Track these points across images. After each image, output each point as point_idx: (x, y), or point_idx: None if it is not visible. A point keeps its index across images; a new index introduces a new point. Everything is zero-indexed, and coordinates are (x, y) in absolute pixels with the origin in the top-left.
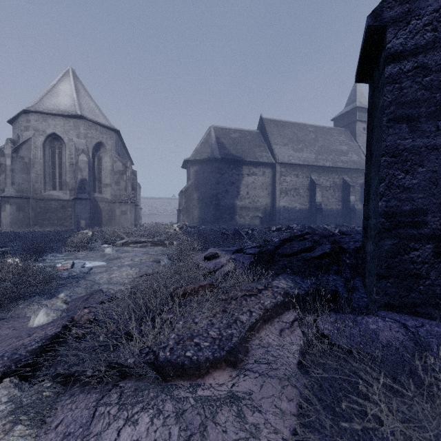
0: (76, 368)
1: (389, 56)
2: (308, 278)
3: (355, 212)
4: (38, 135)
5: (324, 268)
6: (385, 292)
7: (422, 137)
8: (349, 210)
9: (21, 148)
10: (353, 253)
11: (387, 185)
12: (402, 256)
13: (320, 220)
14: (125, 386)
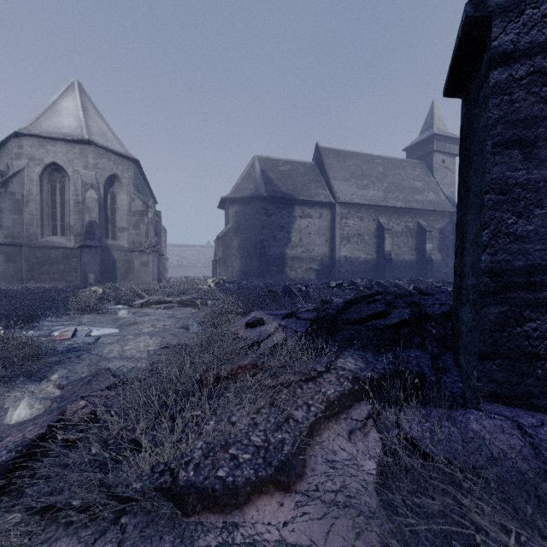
0: (56, 500)
1: (496, 58)
2: (382, 354)
3: (432, 264)
4: (34, 165)
5: (404, 341)
6: (490, 377)
7: (541, 168)
8: (425, 261)
9: (10, 181)
10: (439, 320)
11: (493, 233)
12: (513, 329)
13: (389, 273)
14: (129, 524)
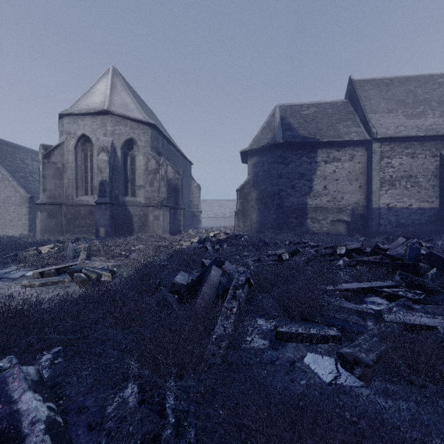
0: None
1: None
2: None
3: None
4: (70, 138)
5: None
6: None
7: None
8: None
9: (52, 153)
10: None
11: None
12: None
13: None
14: None
